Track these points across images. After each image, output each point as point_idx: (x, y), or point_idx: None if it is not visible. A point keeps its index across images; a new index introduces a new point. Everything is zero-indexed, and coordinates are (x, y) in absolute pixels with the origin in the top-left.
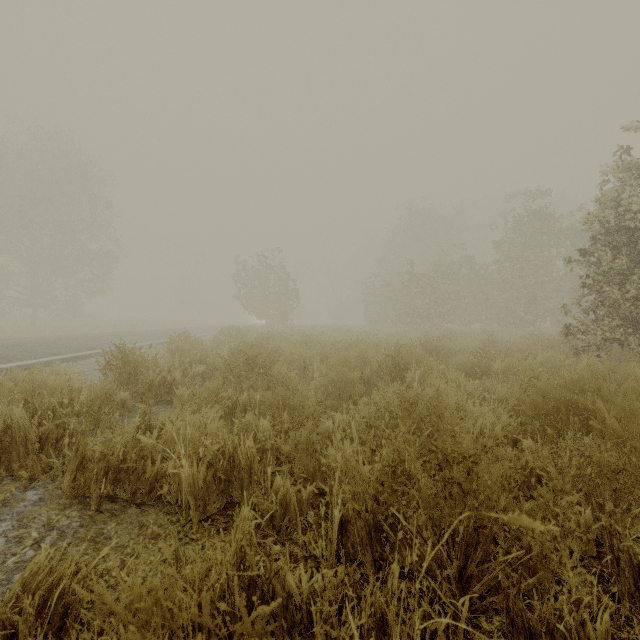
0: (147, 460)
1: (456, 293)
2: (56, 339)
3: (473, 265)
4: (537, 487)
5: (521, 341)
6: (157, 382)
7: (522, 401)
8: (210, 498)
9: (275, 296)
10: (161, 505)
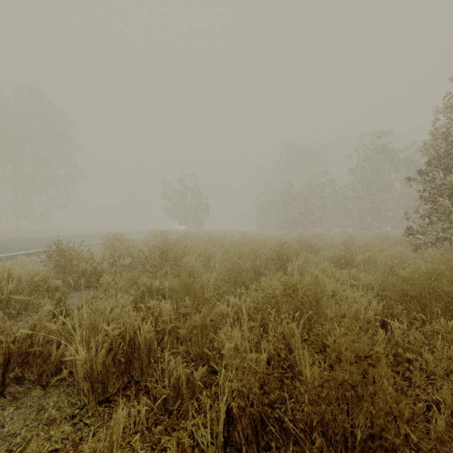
0: (52, 345)
1: (322, 206)
2: (27, 239)
3: (334, 186)
4: (438, 390)
5: (372, 240)
6: (89, 271)
7: (385, 287)
8: (109, 380)
9: (192, 208)
10: (66, 385)
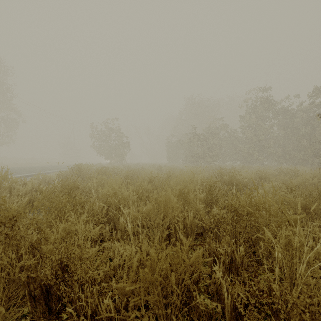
0: None
1: (219, 144)
2: None
3: (227, 129)
4: None
5: (276, 173)
6: None
7: None
8: None
9: (115, 146)
10: None
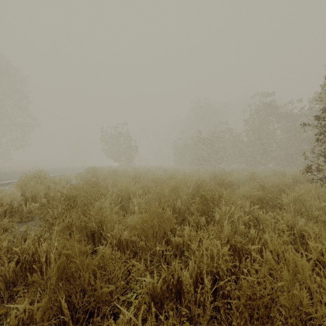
0: None
1: (224, 148)
2: None
3: (232, 133)
4: None
5: (268, 175)
6: None
7: None
8: None
9: (124, 149)
10: None
